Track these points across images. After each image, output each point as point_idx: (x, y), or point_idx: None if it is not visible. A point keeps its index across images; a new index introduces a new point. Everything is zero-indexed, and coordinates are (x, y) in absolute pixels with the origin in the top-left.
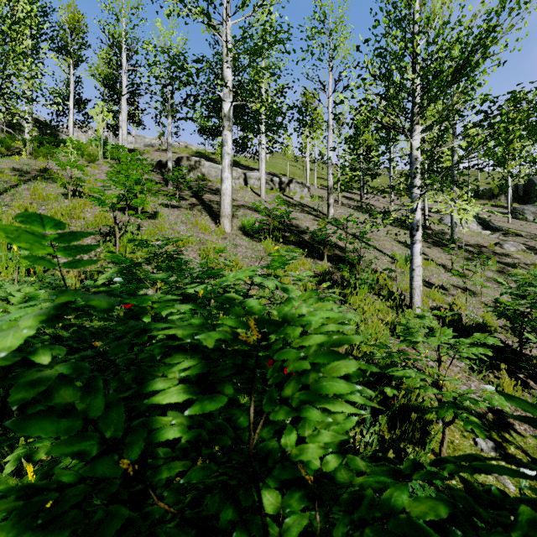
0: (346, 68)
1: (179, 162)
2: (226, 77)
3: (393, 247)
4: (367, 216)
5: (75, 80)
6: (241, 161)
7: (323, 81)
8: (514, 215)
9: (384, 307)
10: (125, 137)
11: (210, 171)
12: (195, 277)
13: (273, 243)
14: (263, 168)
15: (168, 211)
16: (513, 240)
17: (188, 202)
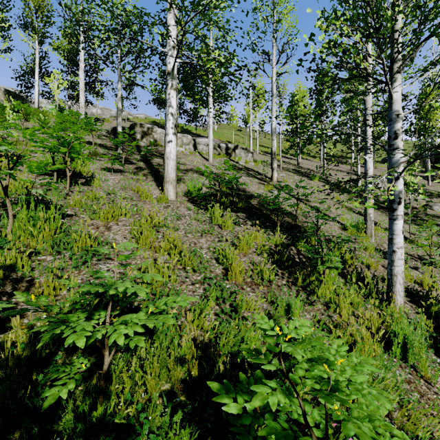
0: (289, 40)
1: (133, 128)
2: (170, 32)
3: (338, 211)
4: (306, 179)
5: (42, 55)
6: (192, 130)
7: (268, 51)
8: (432, 178)
9: (359, 298)
10: (82, 105)
11: (161, 137)
12: (53, 335)
13: (220, 213)
14: (210, 134)
15: (109, 175)
16: (438, 201)
17: (135, 166)
